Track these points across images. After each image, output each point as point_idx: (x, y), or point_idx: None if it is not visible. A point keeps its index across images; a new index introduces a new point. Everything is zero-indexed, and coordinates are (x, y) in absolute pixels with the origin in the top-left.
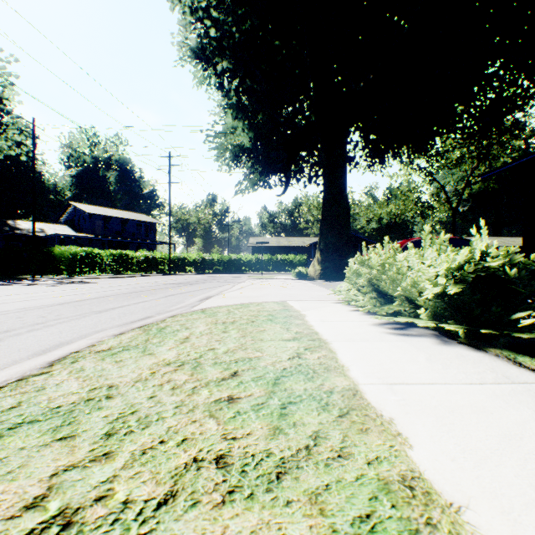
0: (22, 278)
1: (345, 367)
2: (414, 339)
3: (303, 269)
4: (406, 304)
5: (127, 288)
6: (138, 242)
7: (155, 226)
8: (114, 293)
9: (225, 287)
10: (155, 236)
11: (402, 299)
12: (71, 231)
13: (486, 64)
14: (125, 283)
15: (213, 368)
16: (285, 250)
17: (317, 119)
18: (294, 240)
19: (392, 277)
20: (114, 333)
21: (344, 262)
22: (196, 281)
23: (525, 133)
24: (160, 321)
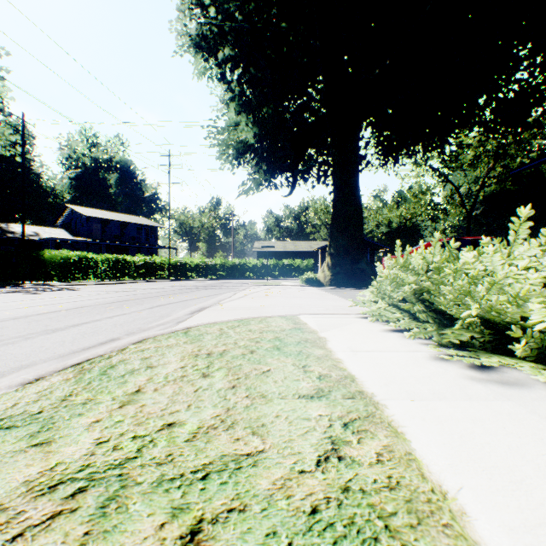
0: (8, 285)
1: (451, 499)
2: (523, 395)
3: (312, 275)
4: (478, 327)
5: (113, 297)
6: (137, 246)
7: (156, 230)
8: (94, 303)
9: (225, 296)
10: (155, 241)
11: (473, 320)
12: (67, 235)
13: (515, 48)
14: (116, 290)
15: (147, 506)
16: (291, 255)
17: (327, 111)
18: (301, 244)
19: (466, 287)
20: (26, 377)
21: (357, 266)
22: (194, 288)
23: (544, 131)
24: (116, 351)
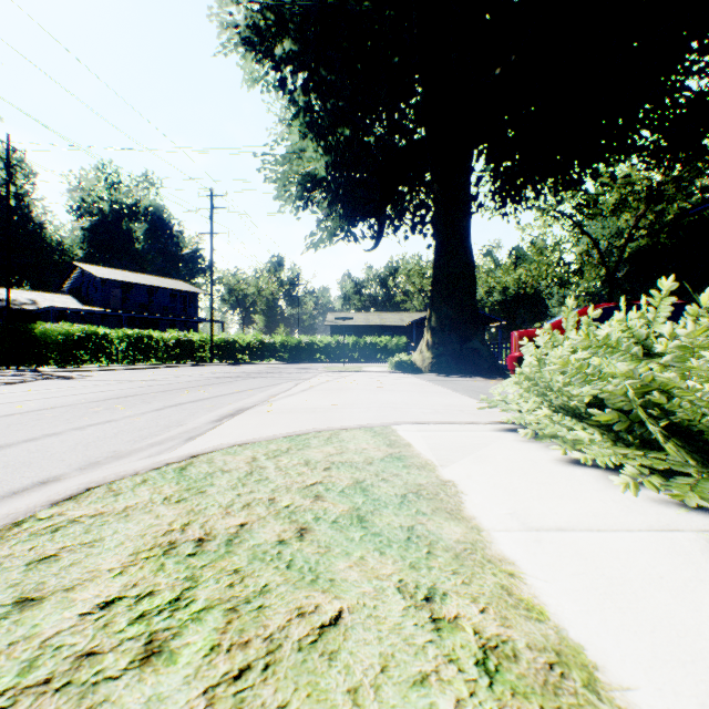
0: None
1: None
2: None
3: (406, 357)
4: None
5: (116, 389)
6: (170, 318)
7: (197, 298)
8: (77, 401)
9: (281, 388)
10: (195, 312)
11: None
12: (76, 304)
13: (693, 37)
14: (127, 379)
15: None
16: (376, 330)
17: (426, 130)
18: (389, 317)
19: None
20: None
21: (468, 346)
22: (241, 375)
23: None
24: None
